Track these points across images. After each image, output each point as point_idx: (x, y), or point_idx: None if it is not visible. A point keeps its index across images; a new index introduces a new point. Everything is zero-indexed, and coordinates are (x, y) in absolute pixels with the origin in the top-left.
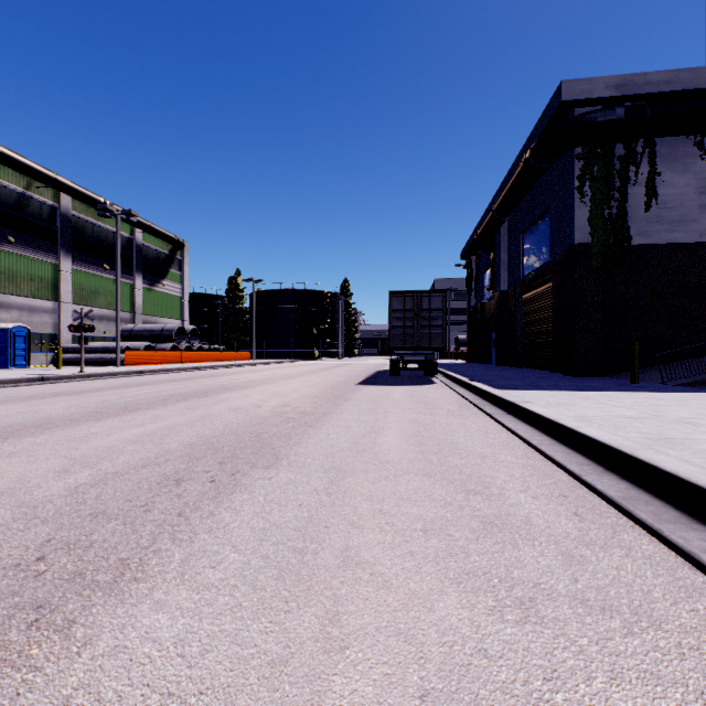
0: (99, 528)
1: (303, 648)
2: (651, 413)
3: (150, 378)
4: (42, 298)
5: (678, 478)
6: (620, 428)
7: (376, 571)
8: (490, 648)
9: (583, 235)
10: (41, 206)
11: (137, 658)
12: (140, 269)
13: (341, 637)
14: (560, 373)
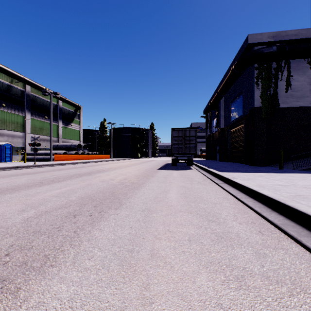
0: (36, 239)
1: (131, 303)
2: (290, 183)
3: (65, 167)
4: (17, 131)
5: (308, 215)
6: (277, 190)
7: (167, 261)
8: (223, 303)
9: (258, 103)
10: (17, 90)
11: (49, 308)
12: (61, 118)
13: (150, 297)
14: (248, 164)
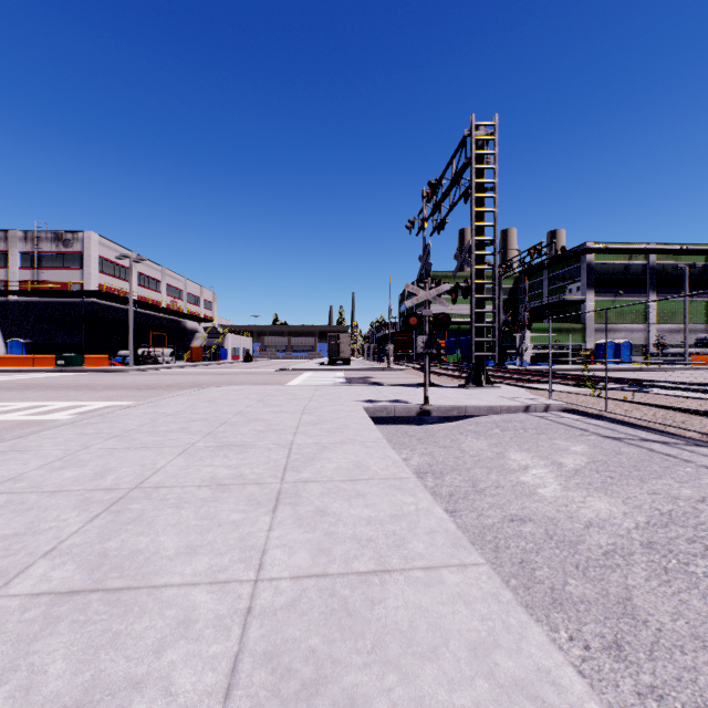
0: None
1: None
2: None
3: (699, 372)
4: (637, 323)
5: None
6: None
7: None
8: None
9: None
10: (636, 267)
11: None
12: None
13: None
14: None
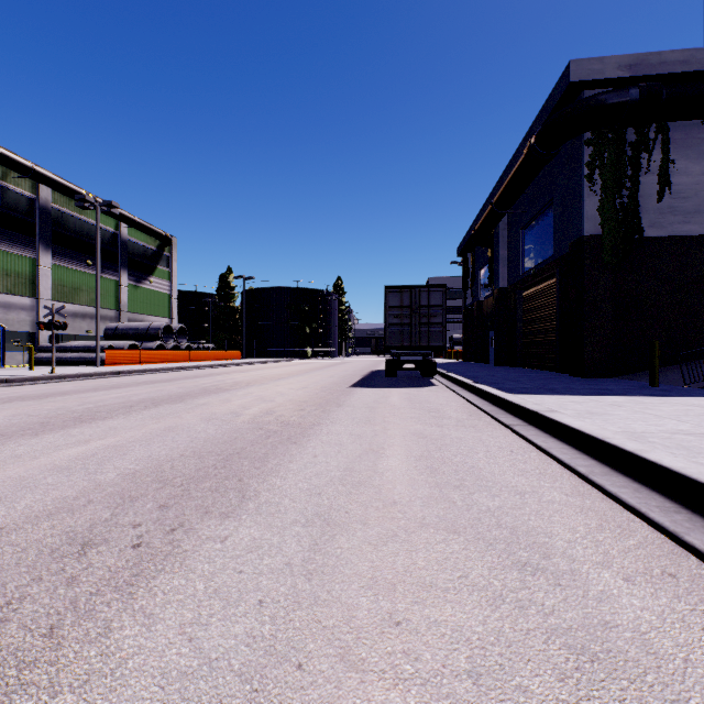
0: None
1: None
2: None
3: (128, 380)
4: (19, 294)
5: None
6: (695, 452)
7: None
8: None
9: (592, 226)
10: (18, 198)
11: None
12: (126, 265)
13: None
14: (566, 373)
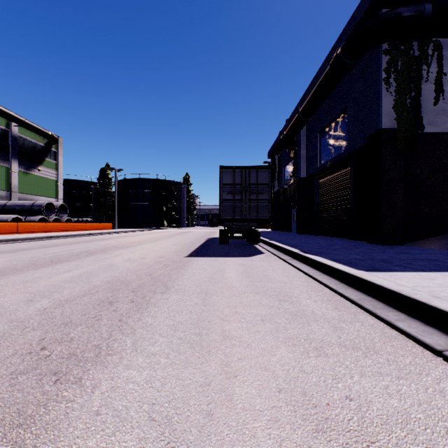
0: None
1: None
2: None
3: None
4: None
5: None
6: None
7: None
8: None
9: (388, 121)
10: None
11: None
12: (16, 156)
13: None
14: (360, 241)
